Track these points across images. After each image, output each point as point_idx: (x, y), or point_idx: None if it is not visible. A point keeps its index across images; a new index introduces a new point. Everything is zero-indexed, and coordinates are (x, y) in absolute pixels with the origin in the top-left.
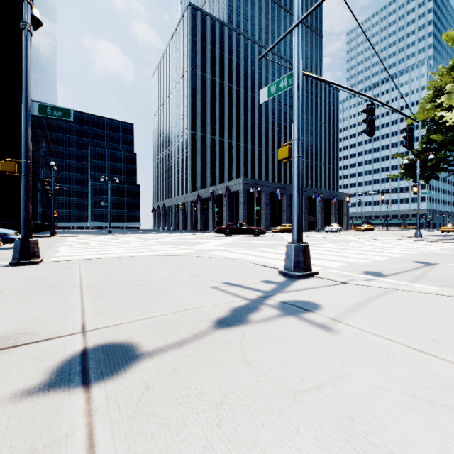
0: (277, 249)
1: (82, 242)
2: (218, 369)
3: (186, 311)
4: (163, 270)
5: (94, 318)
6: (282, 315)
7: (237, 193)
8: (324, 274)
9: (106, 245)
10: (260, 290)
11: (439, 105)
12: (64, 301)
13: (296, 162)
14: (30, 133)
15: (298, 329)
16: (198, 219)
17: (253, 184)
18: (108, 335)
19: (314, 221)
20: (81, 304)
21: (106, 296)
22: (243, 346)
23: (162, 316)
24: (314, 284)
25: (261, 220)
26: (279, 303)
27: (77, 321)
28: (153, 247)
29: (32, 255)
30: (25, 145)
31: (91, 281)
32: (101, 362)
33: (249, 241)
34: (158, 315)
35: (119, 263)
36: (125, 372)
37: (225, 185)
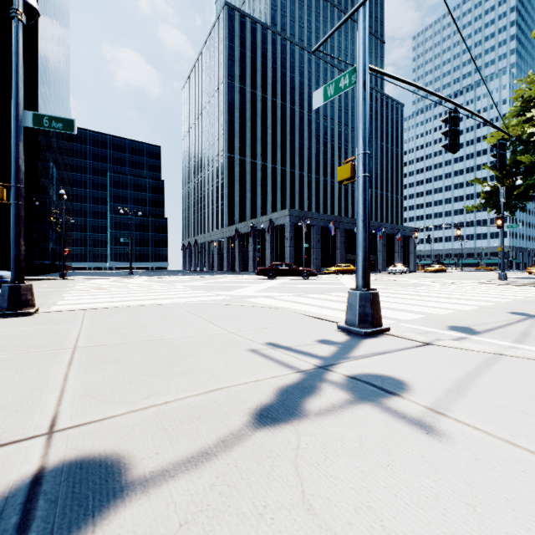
0: (332, 295)
1: (96, 286)
2: (258, 524)
3: (212, 394)
4: (188, 324)
5: (75, 405)
6: (354, 401)
7: (282, 227)
8: (398, 330)
9: (123, 289)
10: (317, 355)
11: (528, 119)
12: (40, 375)
13: (362, 183)
14: (21, 149)
15: (382, 429)
16: (236, 258)
17: (301, 217)
18: (86, 441)
19: (374, 261)
20: (63, 380)
21: (103, 366)
22: (299, 466)
23: (176, 403)
24: (388, 345)
25: (311, 259)
26: (346, 378)
27: (47, 412)
28: (180, 292)
29: (25, 304)
30: (16, 164)
31: (91, 340)
32: (57, 504)
33: (297, 285)
34: (170, 400)
35: (134, 314)
36: (94, 528)
37: (268, 218)
